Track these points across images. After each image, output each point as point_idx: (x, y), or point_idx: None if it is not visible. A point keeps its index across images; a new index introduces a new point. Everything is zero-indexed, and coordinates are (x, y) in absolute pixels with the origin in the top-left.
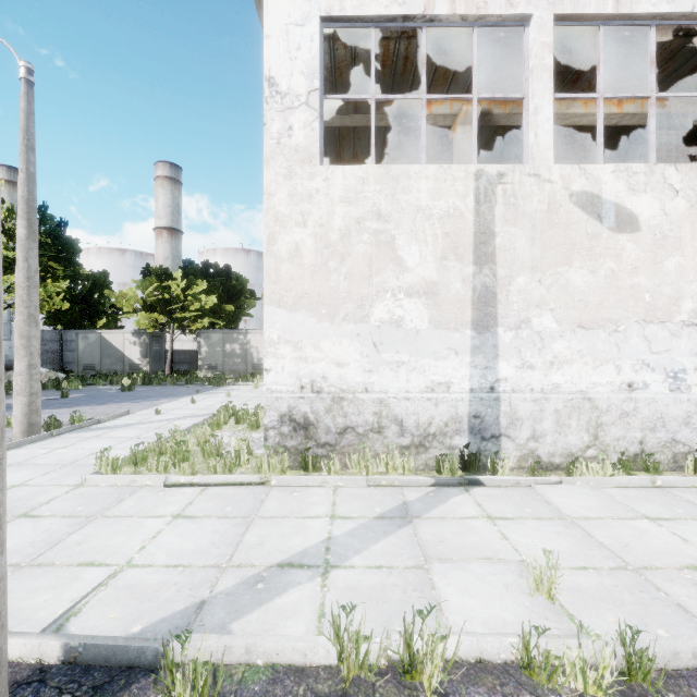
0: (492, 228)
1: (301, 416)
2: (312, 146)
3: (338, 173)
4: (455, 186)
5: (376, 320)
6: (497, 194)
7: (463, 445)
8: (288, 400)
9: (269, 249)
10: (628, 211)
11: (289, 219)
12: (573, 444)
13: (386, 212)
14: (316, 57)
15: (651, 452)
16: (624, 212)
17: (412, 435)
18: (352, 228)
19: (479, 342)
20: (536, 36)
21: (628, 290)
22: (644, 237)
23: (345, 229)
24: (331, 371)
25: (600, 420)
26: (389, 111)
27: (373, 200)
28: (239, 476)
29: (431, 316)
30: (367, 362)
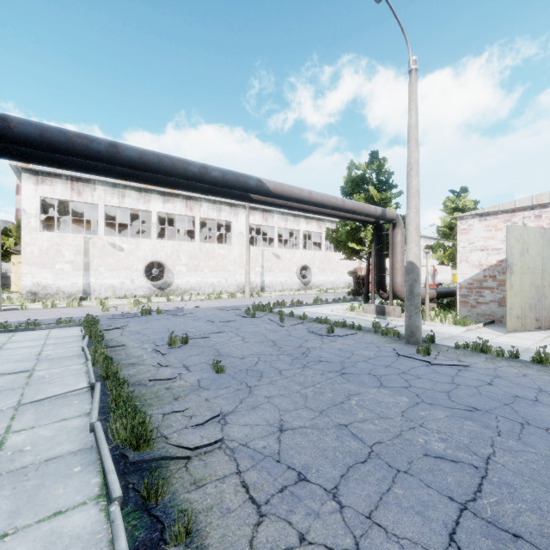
0: (89, 249)
1: (34, 291)
2: (37, 227)
3: (45, 234)
4: (79, 239)
5: (57, 269)
6: (90, 242)
7: (81, 296)
8: (30, 287)
9: (24, 251)
10: (122, 247)
11: (30, 244)
12: (109, 295)
13: (60, 244)
14: (39, 206)
15: (127, 296)
16: (121, 247)
17: (67, 294)
18: (50, 247)
19: (85, 274)
20: (100, 209)
21: (122, 263)
22: (126, 253)
23: (48, 247)
24: (43, 280)
25: (116, 290)
26: (66, 204)
27: (56, 241)
28: (16, 304)
29: (73, 268)
30: (54, 278)
